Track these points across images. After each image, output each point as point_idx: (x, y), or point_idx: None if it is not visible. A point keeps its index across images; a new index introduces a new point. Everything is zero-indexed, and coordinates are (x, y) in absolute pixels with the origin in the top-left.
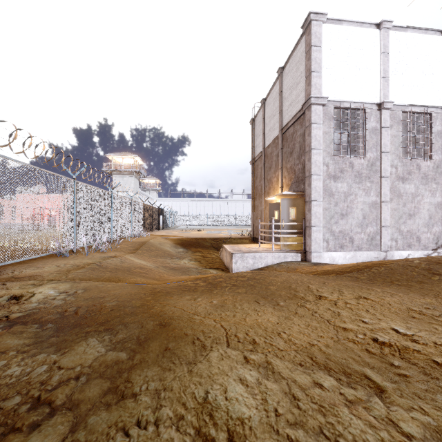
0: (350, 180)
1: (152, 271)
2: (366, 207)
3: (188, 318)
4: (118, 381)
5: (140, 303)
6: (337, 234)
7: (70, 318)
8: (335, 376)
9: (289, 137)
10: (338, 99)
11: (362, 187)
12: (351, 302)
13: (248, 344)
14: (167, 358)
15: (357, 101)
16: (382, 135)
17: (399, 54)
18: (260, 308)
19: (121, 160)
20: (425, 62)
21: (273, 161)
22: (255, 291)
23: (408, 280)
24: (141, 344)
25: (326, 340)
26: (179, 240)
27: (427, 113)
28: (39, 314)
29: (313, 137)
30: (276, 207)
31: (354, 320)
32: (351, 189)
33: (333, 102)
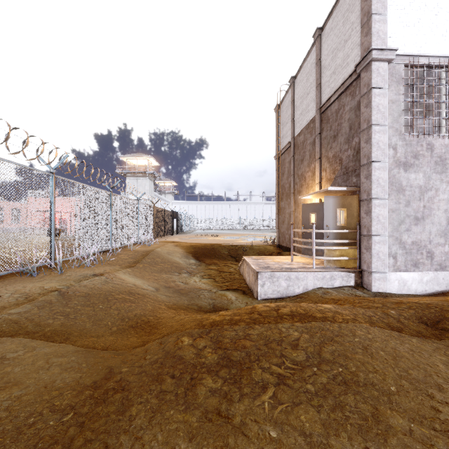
0: (428, 169)
1: (145, 298)
2: None
3: None
4: None
5: None
6: (409, 246)
7: None
8: None
9: (332, 115)
10: (411, 53)
11: (447, 179)
12: None
13: None
14: None
15: (439, 55)
16: None
17: None
18: None
19: (135, 162)
20: None
21: (307, 151)
22: (351, 438)
23: None
24: None
25: None
26: (191, 248)
27: None
28: None
29: (375, 107)
30: (312, 209)
31: None
32: (429, 182)
33: (403, 57)
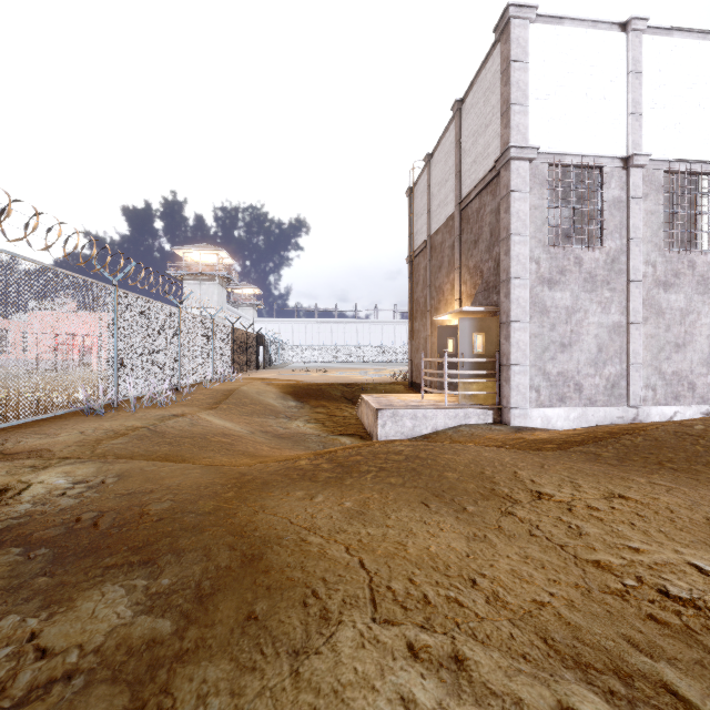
0: (576, 287)
1: (242, 439)
2: (603, 332)
3: (298, 540)
4: (146, 691)
5: (213, 506)
6: (554, 378)
7: (81, 536)
8: (601, 684)
9: (473, 215)
10: (556, 151)
11: (597, 299)
12: (599, 505)
13: (415, 605)
14: (250, 637)
15: (588, 154)
16: (630, 211)
17: (659, 74)
18: (432, 518)
19: (197, 257)
20: (702, 88)
21: (445, 256)
22: (420, 483)
23: (689, 460)
24: (203, 600)
25: (566, 593)
26: (289, 387)
27: (707, 174)
28: (28, 526)
29: (514, 214)
30: (450, 333)
31: (611, 544)
32: (577, 302)
33: (547, 156)
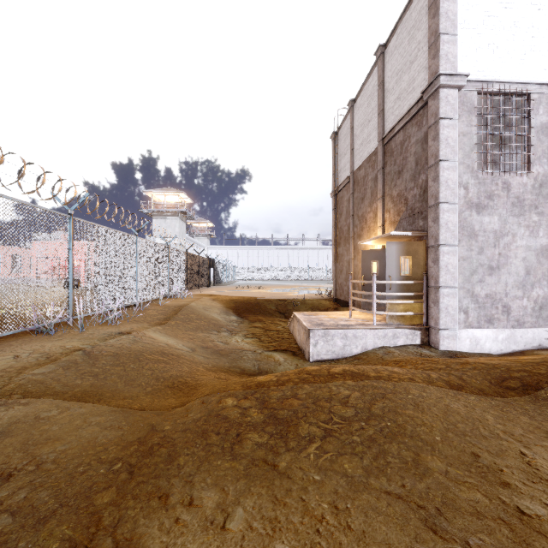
0: (504, 211)
1: (180, 359)
2: (531, 255)
3: None
4: None
5: (60, 542)
6: (482, 300)
7: None
8: None
9: (396, 148)
10: (485, 78)
11: (525, 222)
12: None
13: None
14: None
15: (516, 81)
16: None
17: None
18: None
19: (163, 198)
20: None
21: (368, 188)
22: (390, 479)
23: None
24: None
25: None
26: (232, 303)
27: None
28: None
29: (443, 140)
30: (374, 256)
31: None
32: (505, 226)
33: (475, 83)
